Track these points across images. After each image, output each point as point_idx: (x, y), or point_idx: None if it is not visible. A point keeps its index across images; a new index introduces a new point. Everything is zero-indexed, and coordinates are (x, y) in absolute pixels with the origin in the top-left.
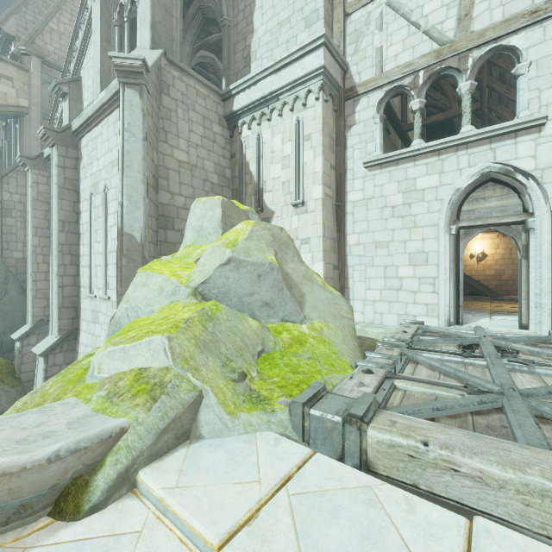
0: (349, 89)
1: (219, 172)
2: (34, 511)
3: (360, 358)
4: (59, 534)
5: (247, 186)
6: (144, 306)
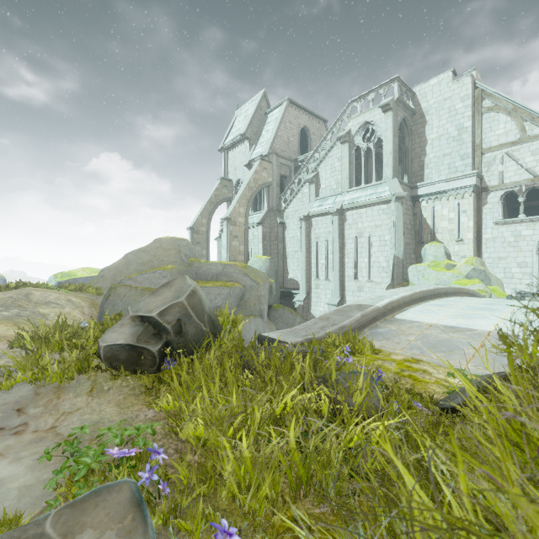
0: (484, 188)
1: (410, 224)
2: None
3: None
4: None
5: (425, 230)
6: (447, 280)
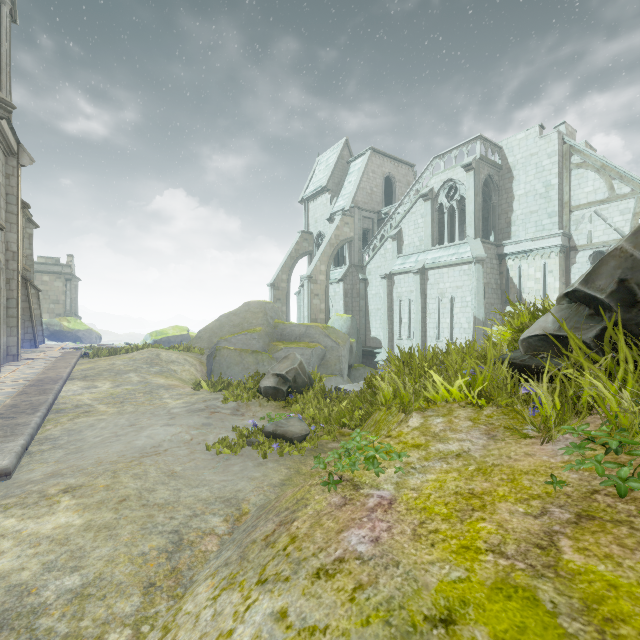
0: (572, 247)
1: (496, 283)
2: None
3: None
4: None
5: (511, 289)
6: None
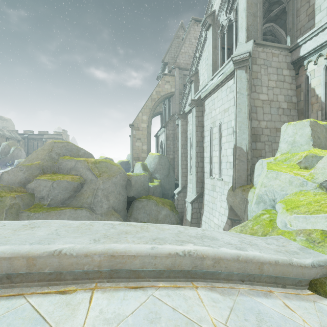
0: None
1: (287, 100)
2: (302, 285)
3: None
4: (324, 301)
5: (313, 105)
6: (279, 191)
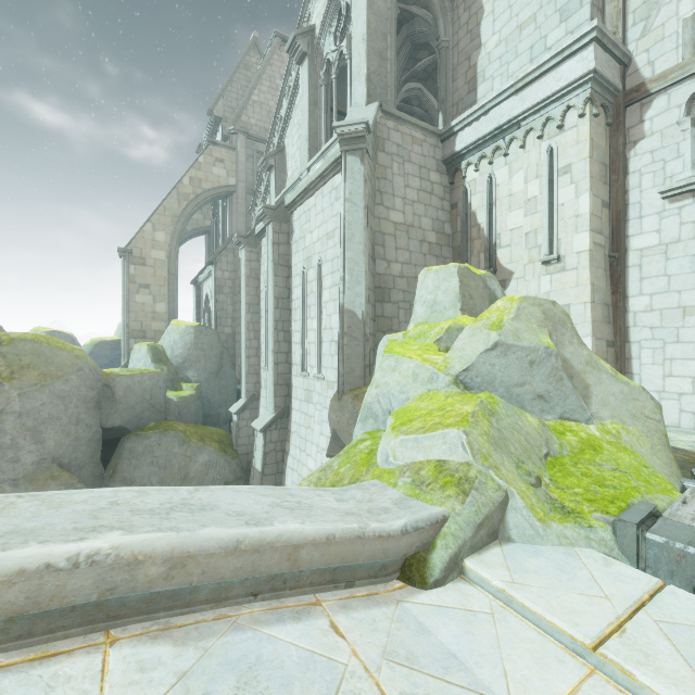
0: (633, 89)
1: (437, 229)
2: (389, 573)
3: (679, 477)
4: (417, 596)
5: (474, 242)
6: (398, 393)
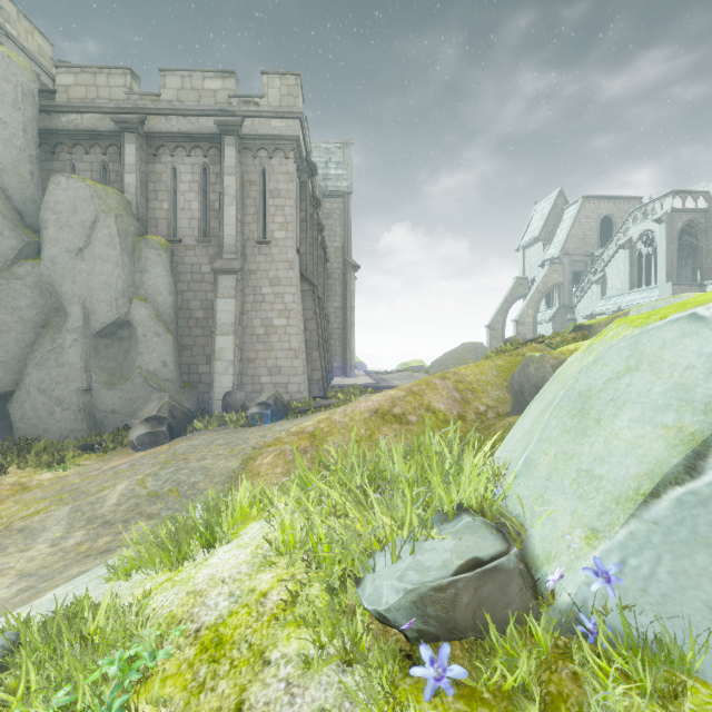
0: None
1: None
2: None
3: None
4: None
5: None
6: None
